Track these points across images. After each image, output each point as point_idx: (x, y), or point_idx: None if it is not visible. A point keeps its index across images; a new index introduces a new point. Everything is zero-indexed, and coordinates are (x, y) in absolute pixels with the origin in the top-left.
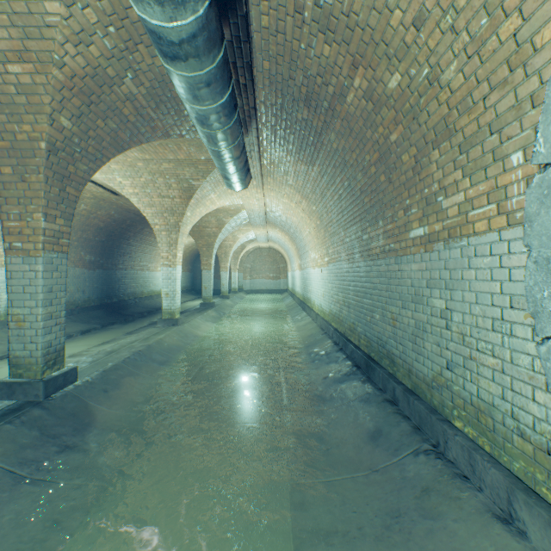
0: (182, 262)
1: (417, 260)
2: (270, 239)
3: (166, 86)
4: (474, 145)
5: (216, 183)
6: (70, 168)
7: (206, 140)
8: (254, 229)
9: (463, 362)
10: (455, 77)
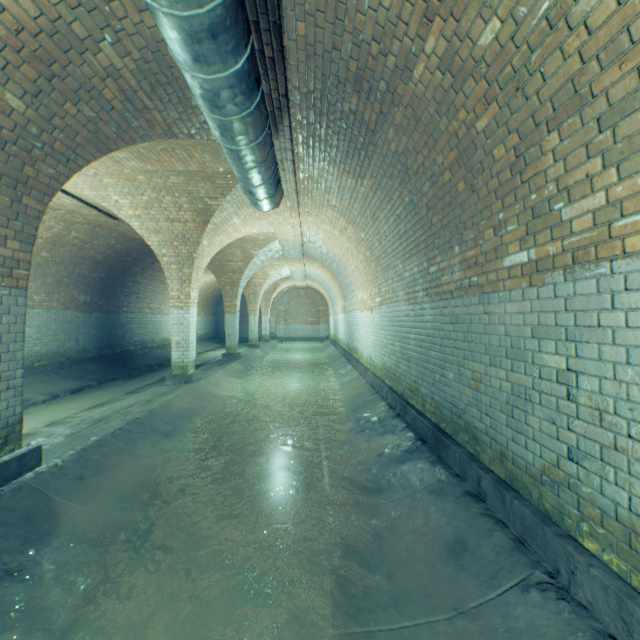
0: (202, 304)
1: (515, 298)
2: (308, 277)
3: (164, 59)
4: (630, 113)
5: (240, 204)
6: (26, 170)
7: (218, 134)
8: (289, 264)
9: (601, 452)
10: (598, 5)
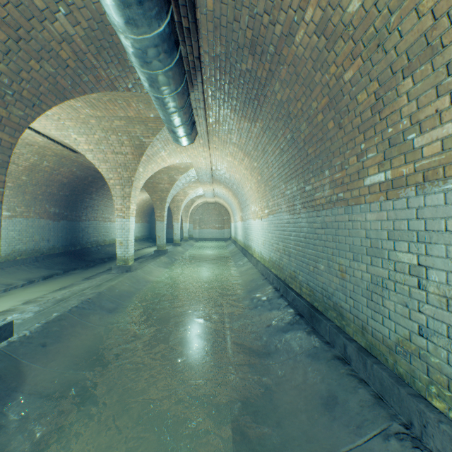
0: (140, 214)
1: (374, 209)
2: (216, 195)
3: (106, 29)
4: None
5: (166, 141)
6: (0, 111)
7: (147, 85)
8: (202, 186)
9: (448, 331)
10: None
